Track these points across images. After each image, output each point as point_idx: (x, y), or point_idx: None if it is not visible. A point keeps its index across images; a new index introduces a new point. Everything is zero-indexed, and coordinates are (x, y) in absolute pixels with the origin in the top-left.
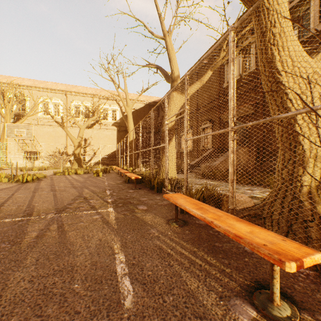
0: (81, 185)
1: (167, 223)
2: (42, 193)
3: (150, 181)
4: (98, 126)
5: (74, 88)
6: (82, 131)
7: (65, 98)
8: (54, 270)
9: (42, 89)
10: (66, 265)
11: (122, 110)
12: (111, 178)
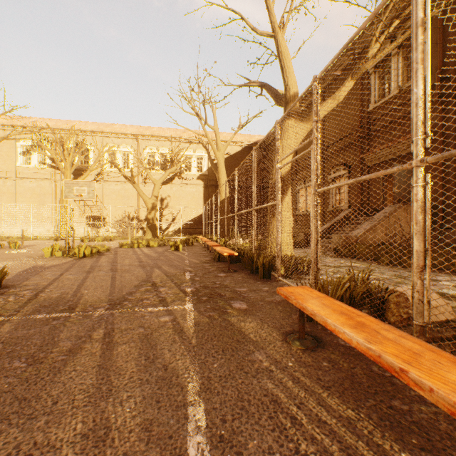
0: (152, 263)
1: (284, 341)
2: (98, 274)
3: (251, 260)
4: (178, 180)
5: (147, 130)
6: (157, 188)
7: (136, 144)
8: (75, 433)
9: (109, 134)
10: (98, 422)
11: (210, 156)
12: (194, 253)
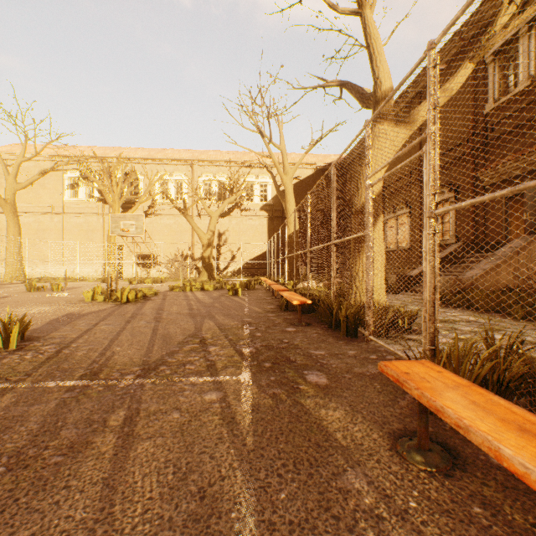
0: (204, 311)
1: (393, 452)
2: (138, 325)
3: (329, 311)
4: (238, 212)
5: (203, 155)
6: (214, 221)
7: (190, 172)
8: None
9: (160, 161)
10: None
11: (275, 182)
12: (256, 299)
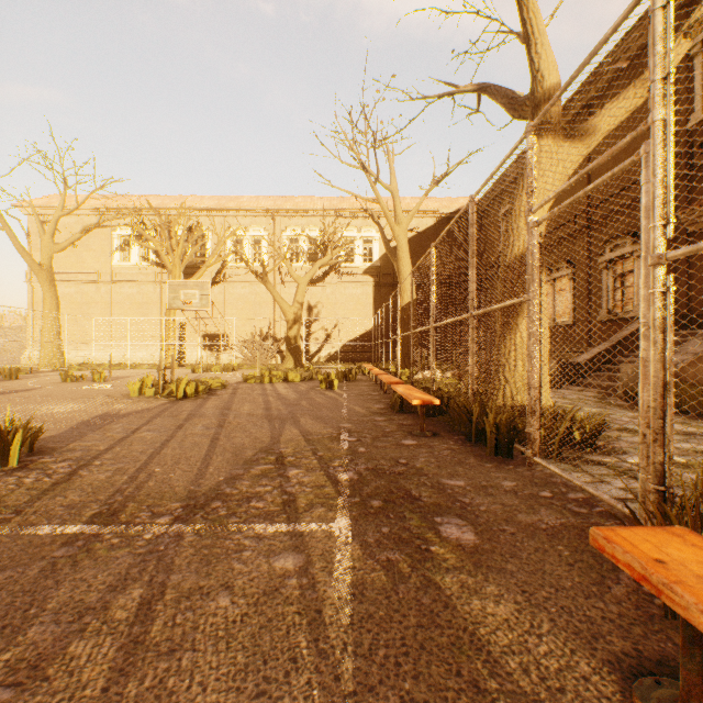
0: (285, 412)
1: None
2: (192, 432)
3: (467, 416)
4: (334, 277)
5: (288, 202)
6: (302, 290)
7: (272, 225)
8: None
9: (233, 212)
10: None
11: (384, 236)
12: (358, 395)
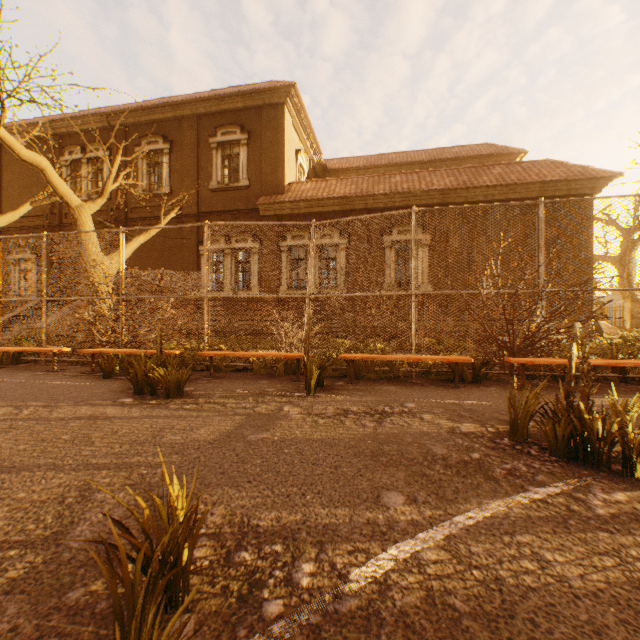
0: None
1: None
2: None
3: None
4: None
5: None
6: None
7: None
8: None
9: None
10: None
11: None
12: None
